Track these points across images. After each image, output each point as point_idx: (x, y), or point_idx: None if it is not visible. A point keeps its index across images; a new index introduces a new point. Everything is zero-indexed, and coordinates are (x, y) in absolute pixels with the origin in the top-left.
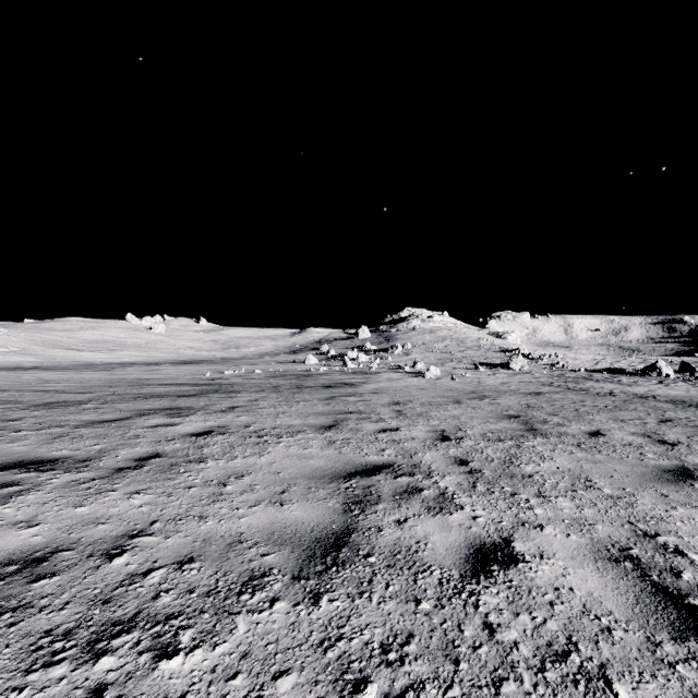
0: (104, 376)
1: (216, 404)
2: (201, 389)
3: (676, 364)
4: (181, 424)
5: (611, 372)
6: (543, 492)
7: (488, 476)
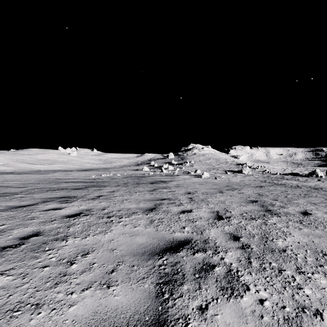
0: (39, 177)
1: (90, 194)
2: (86, 185)
3: (323, 171)
4: (64, 208)
5: (292, 175)
6: (300, 267)
7: (255, 250)
